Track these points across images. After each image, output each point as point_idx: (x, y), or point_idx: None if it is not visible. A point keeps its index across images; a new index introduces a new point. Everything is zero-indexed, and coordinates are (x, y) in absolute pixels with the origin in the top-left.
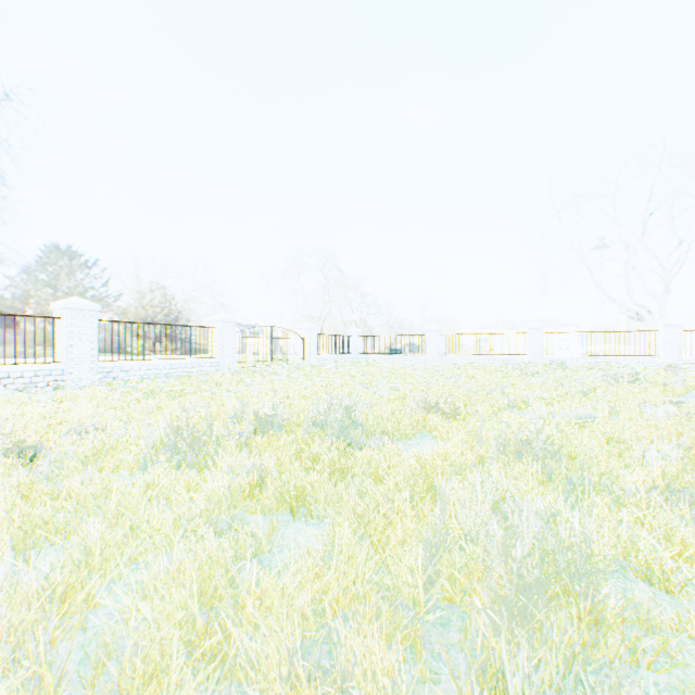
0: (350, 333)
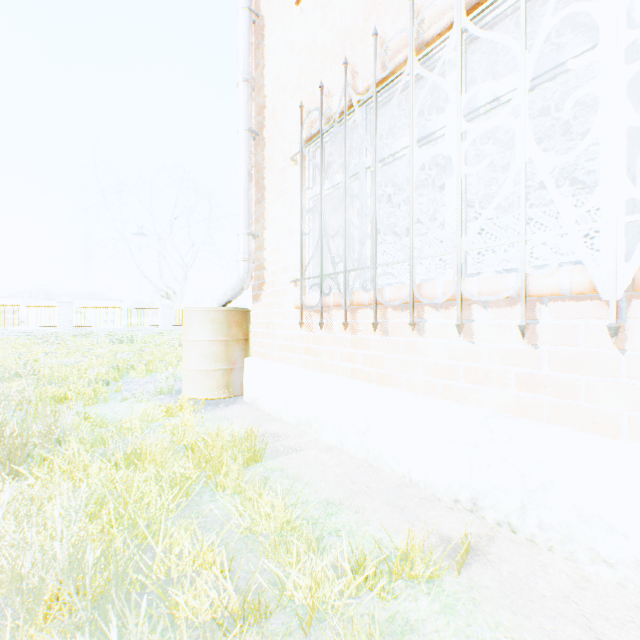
0: None
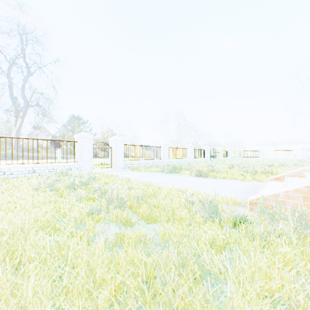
0: (227, 150)
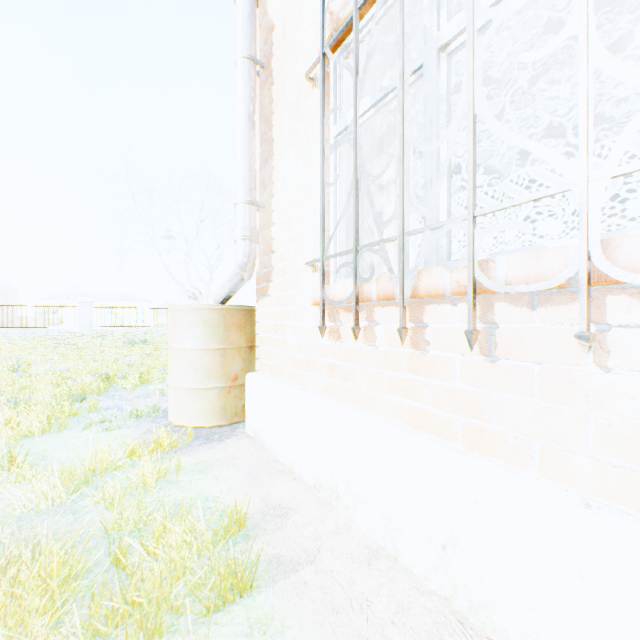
0: None
